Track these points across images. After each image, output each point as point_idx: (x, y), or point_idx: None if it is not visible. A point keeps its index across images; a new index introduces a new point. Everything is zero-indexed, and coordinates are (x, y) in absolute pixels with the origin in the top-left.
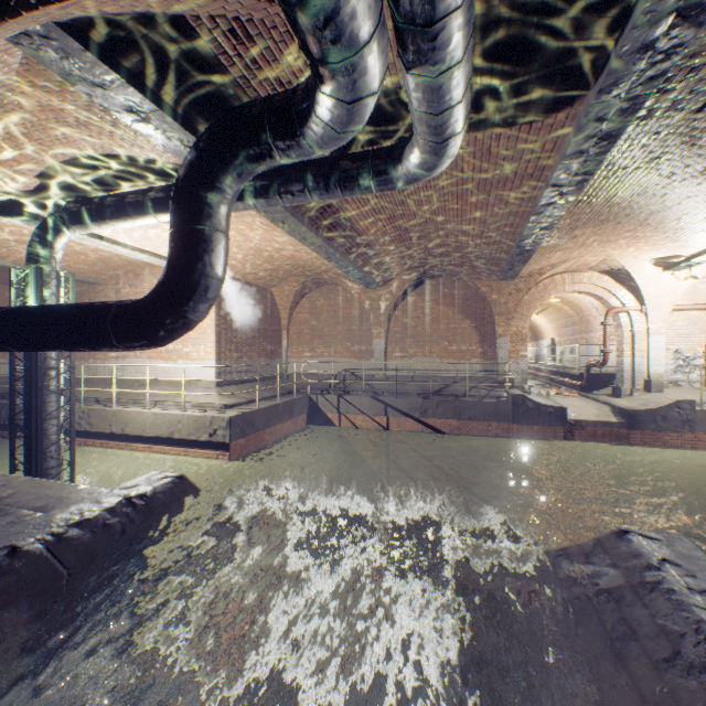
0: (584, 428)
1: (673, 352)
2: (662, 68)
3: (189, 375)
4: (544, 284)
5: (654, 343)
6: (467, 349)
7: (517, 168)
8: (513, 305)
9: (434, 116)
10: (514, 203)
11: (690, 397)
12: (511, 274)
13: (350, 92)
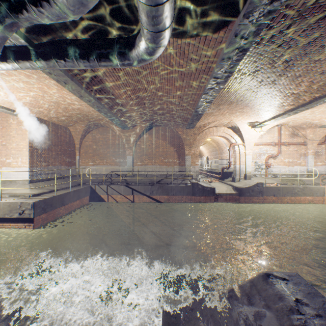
0: (222, 196)
1: (254, 162)
2: (275, 6)
3: (10, 176)
4: (205, 131)
5: (248, 159)
6: (172, 161)
7: (198, 65)
8: (192, 140)
9: (152, 6)
10: (195, 87)
11: (260, 181)
12: (192, 125)
13: None
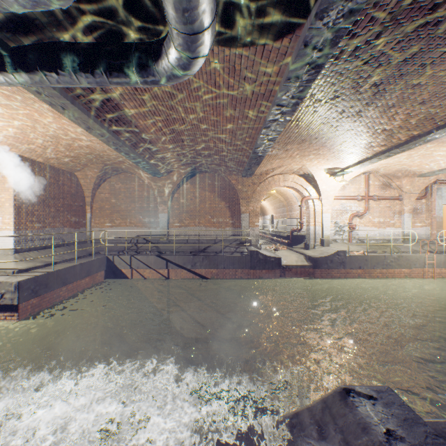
0: (291, 269)
1: (334, 223)
2: (359, 2)
3: None
4: (269, 180)
5: (325, 218)
6: (223, 221)
7: (254, 87)
8: (251, 192)
9: None
10: (252, 118)
11: (342, 248)
12: (250, 172)
13: None
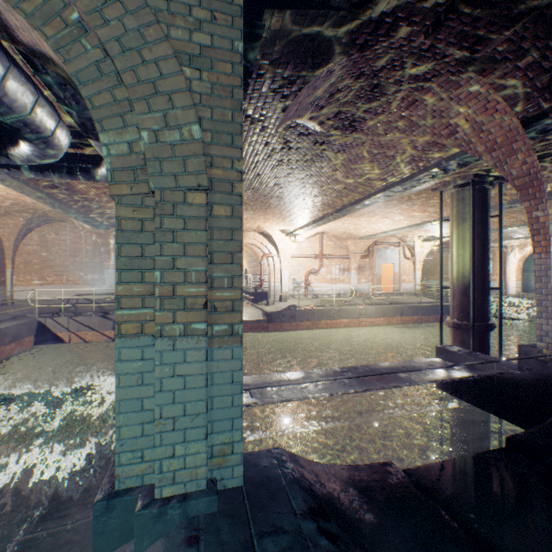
0: (247, 325)
1: (293, 279)
2: None
3: None
4: None
5: (284, 275)
6: None
7: None
8: None
9: None
10: None
11: (298, 303)
12: None
13: (44, 150)
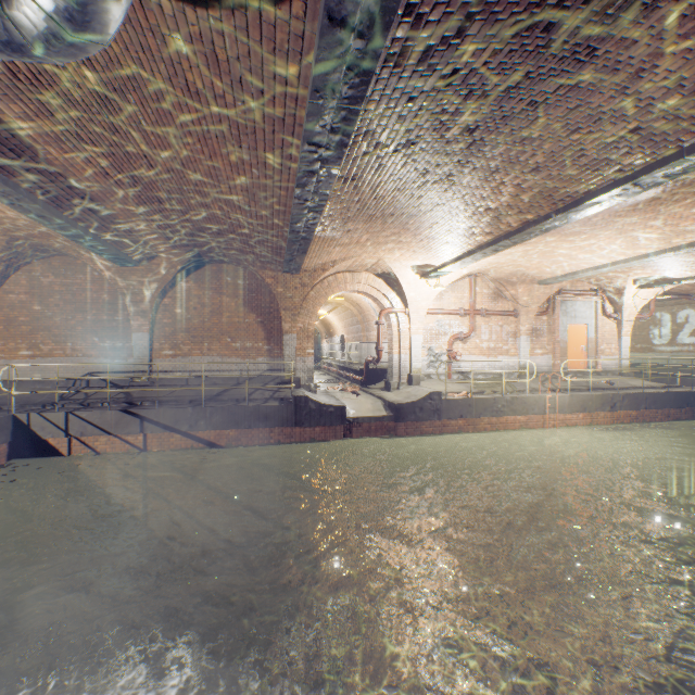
0: (361, 424)
1: (428, 349)
2: None
3: None
4: (329, 281)
5: (415, 342)
6: (253, 346)
7: (264, 102)
8: (300, 300)
9: None
10: (275, 166)
11: (438, 388)
12: (294, 265)
13: None
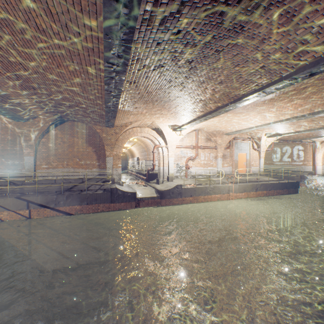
0: (144, 201)
1: (176, 164)
2: None
3: None
4: (129, 131)
5: (170, 161)
6: (90, 163)
7: (81, 39)
8: (114, 140)
9: None
10: (92, 73)
11: (181, 182)
12: (110, 123)
13: None
